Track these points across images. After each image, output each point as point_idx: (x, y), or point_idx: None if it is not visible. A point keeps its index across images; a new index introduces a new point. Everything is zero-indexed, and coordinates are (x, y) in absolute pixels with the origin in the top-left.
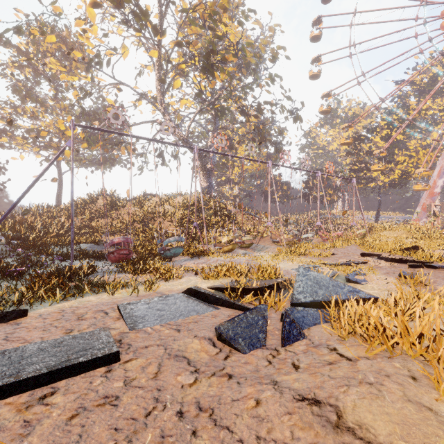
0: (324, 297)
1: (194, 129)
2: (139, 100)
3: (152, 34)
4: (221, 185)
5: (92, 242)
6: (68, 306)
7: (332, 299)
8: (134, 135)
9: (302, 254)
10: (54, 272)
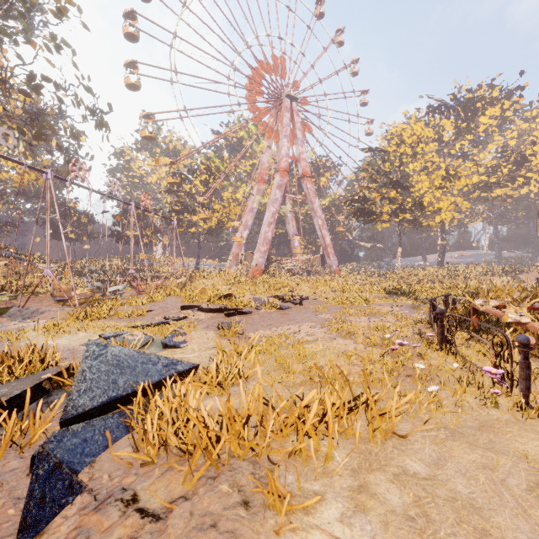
0: (127, 387)
1: None
2: None
3: None
4: None
5: None
6: None
7: (139, 389)
8: None
9: (104, 317)
10: None
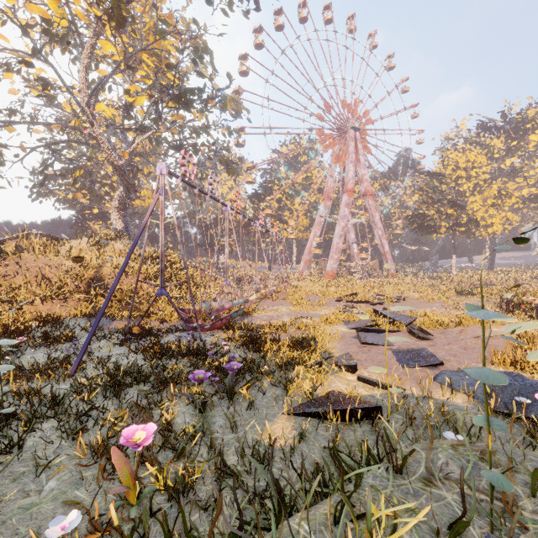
0: (408, 320)
1: (75, 136)
2: (8, 72)
3: (115, 22)
4: (89, 220)
5: (77, 315)
6: (338, 351)
7: (418, 319)
8: (199, 188)
9: (308, 304)
10: (274, 337)
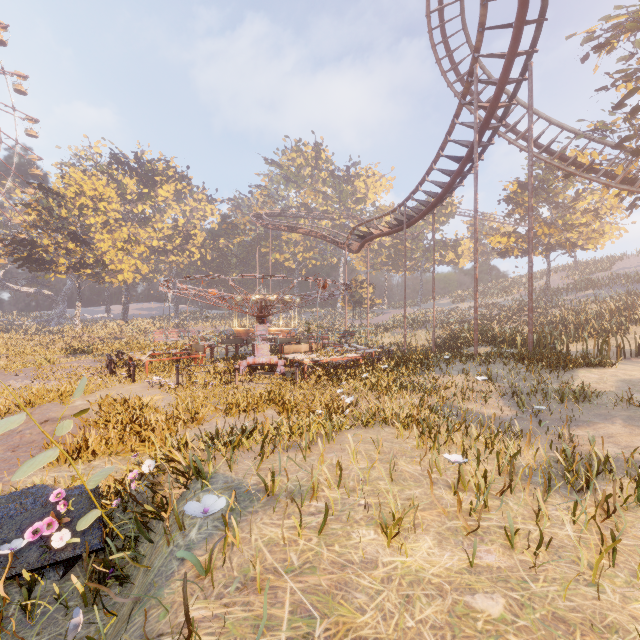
0: None
1: None
2: None
3: None
4: None
5: None
6: None
7: None
8: None
9: None
10: None
